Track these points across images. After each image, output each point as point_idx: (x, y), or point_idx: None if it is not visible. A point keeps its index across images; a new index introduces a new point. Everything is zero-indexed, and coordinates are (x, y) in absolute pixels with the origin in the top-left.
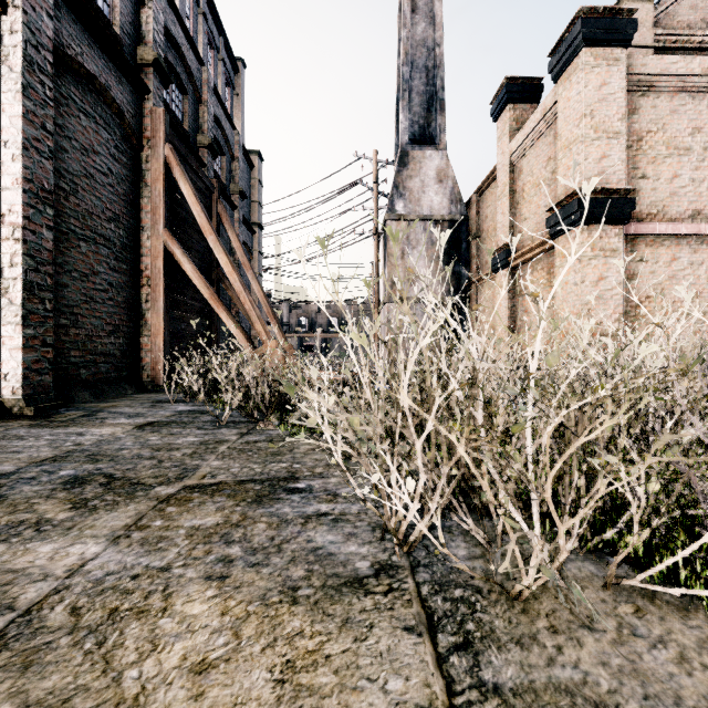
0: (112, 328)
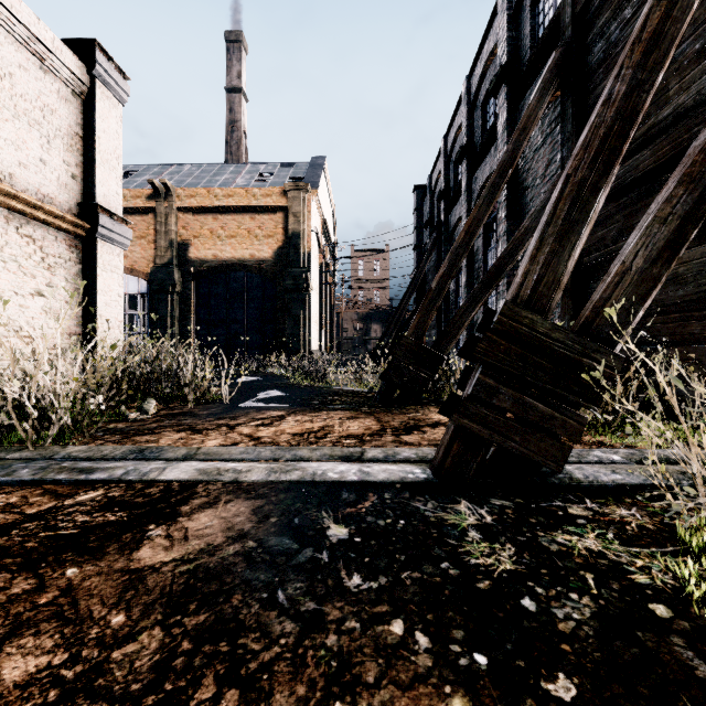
0: None
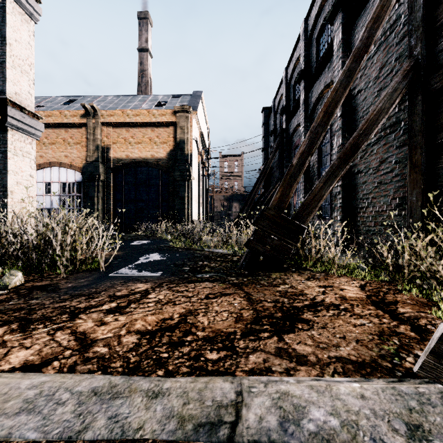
0: (399, 201)
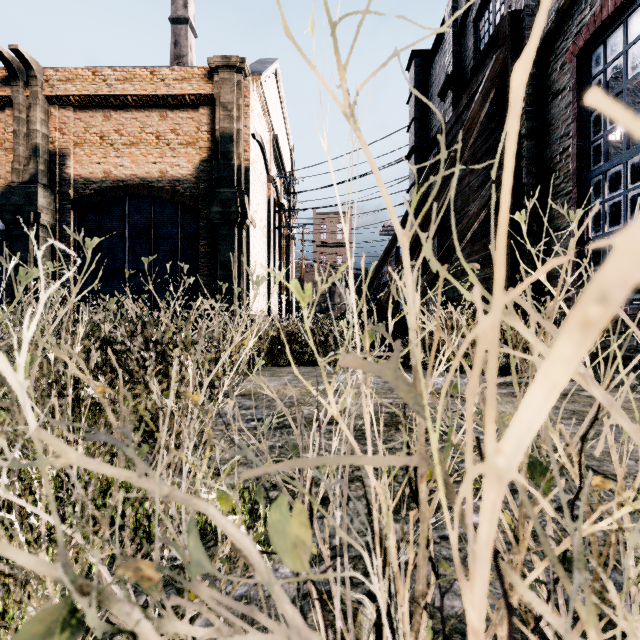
0: None
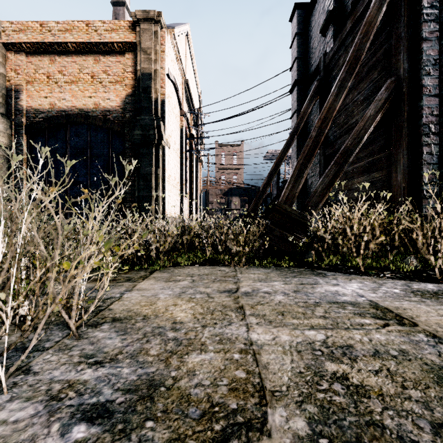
0: None
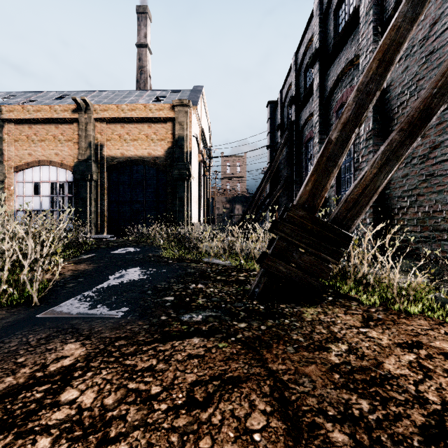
0: None
